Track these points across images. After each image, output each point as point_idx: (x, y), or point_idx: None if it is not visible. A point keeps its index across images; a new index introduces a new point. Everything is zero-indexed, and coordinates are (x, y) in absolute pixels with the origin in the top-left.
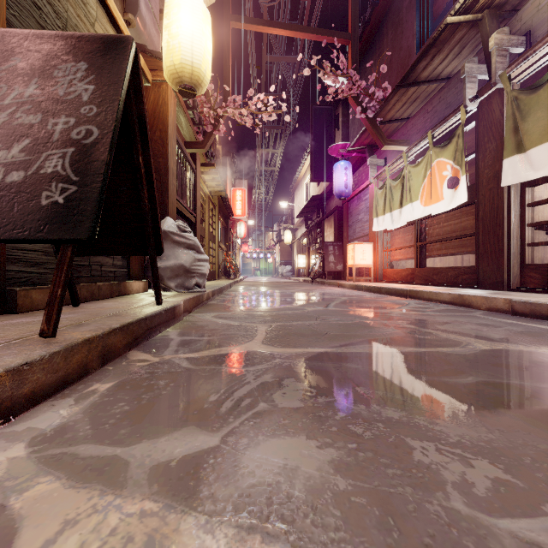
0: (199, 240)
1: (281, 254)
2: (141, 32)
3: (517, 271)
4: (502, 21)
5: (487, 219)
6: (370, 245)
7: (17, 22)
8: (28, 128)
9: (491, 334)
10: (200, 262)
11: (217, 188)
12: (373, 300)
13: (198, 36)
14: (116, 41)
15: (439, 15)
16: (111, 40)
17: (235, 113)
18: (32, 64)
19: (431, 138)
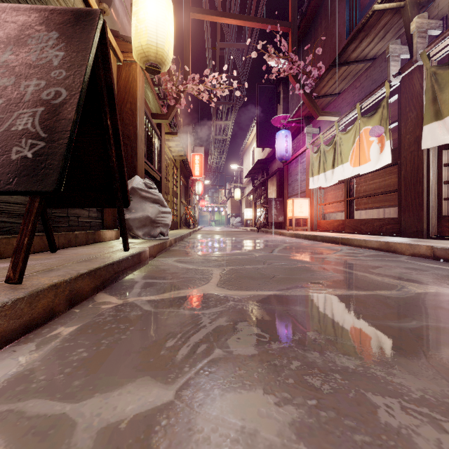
0: (164, 196)
1: (232, 208)
2: (115, 21)
3: (435, 222)
4: (421, 9)
5: (409, 177)
6: (306, 200)
7: (0, 1)
8: (2, 89)
9: (420, 277)
10: (164, 214)
11: (179, 153)
12: (311, 246)
13: (162, 21)
14: (85, 13)
15: (365, 6)
16: (81, 13)
17: (194, 89)
18: (8, 33)
19: (360, 109)
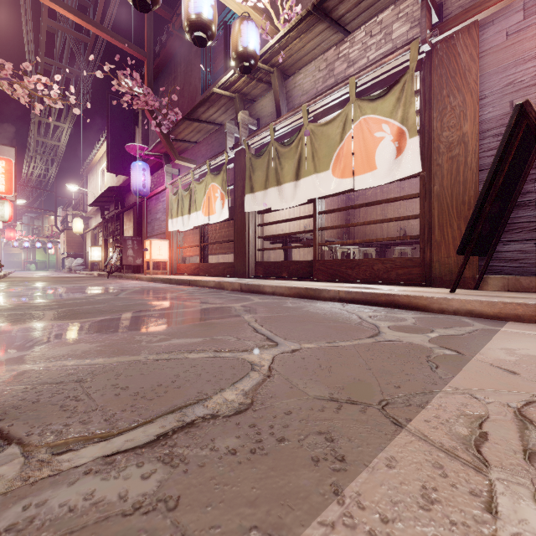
0: None
1: (68, 245)
2: None
3: (253, 266)
4: (248, 103)
5: (239, 231)
6: (166, 242)
7: None
8: None
9: (217, 301)
10: None
11: None
12: (162, 288)
13: None
14: None
15: (218, 72)
16: None
17: (4, 84)
18: None
19: (209, 166)
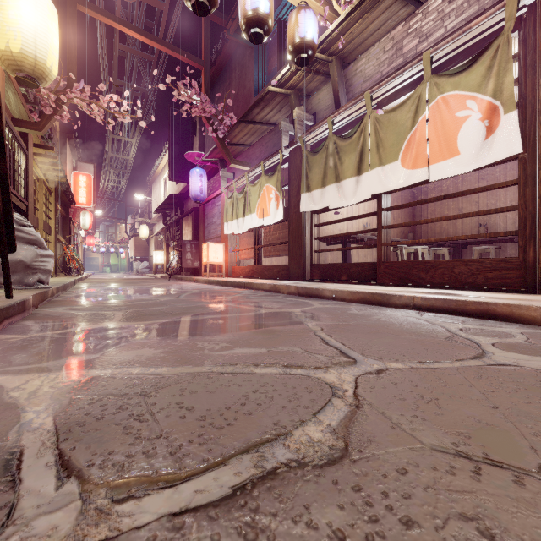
0: None
1: (136, 249)
2: None
3: (309, 268)
4: (303, 99)
5: (294, 233)
6: (222, 245)
7: None
8: None
9: (275, 306)
10: (44, 258)
11: (56, 173)
12: (219, 291)
13: (43, 31)
14: None
15: (271, 72)
16: None
17: (84, 105)
18: None
19: (264, 167)
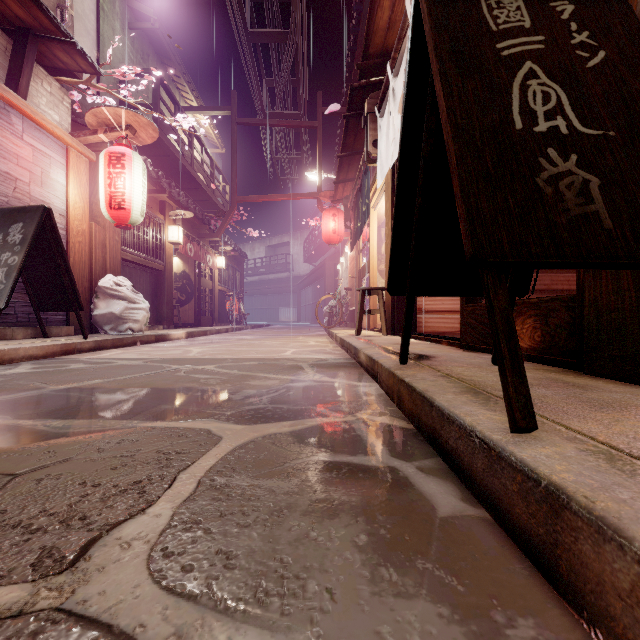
0: None
1: None
2: None
3: None
4: None
5: None
6: None
7: None
8: None
9: None
10: None
11: None
12: None
13: None
14: None
15: None
16: None
17: None
18: None
19: None
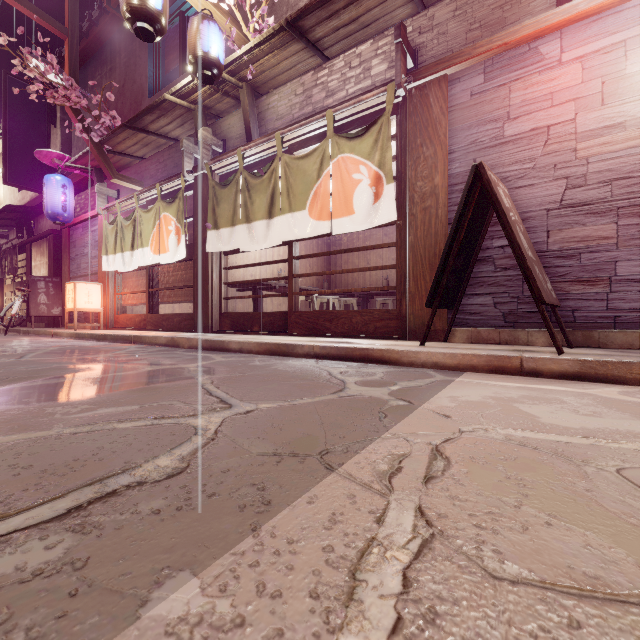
0: None
1: None
2: None
3: (218, 318)
4: (211, 119)
5: (200, 275)
6: (99, 286)
7: None
8: None
9: (167, 362)
10: None
11: None
12: (91, 348)
13: None
14: None
15: (172, 73)
16: None
17: None
18: None
19: (160, 190)
